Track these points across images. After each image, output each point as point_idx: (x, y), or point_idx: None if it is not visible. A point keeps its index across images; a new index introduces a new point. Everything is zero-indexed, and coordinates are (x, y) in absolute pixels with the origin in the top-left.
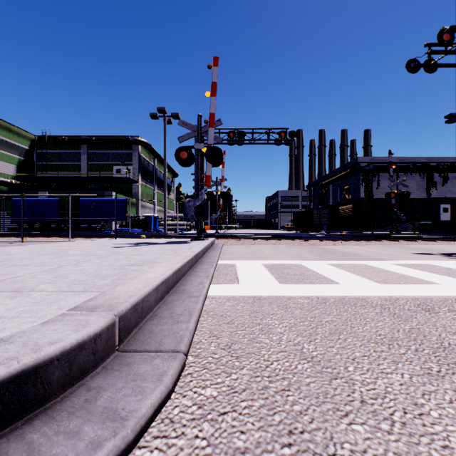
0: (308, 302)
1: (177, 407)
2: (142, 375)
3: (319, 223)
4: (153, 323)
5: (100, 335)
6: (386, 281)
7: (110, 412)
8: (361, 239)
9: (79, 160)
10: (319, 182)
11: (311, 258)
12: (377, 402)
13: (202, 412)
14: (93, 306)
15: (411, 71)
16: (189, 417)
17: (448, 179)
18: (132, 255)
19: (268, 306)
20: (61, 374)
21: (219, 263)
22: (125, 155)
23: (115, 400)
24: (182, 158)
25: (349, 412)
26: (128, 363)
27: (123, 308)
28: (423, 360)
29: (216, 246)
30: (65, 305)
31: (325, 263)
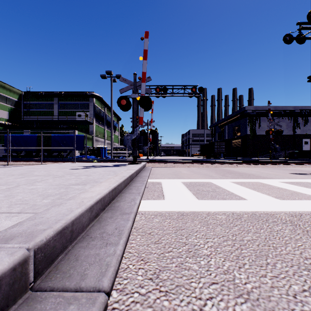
0: (226, 218)
1: None
2: None
3: (218, 152)
4: (82, 246)
5: None
6: (283, 197)
7: None
8: (251, 163)
9: (52, 108)
10: (218, 124)
11: (218, 177)
12: None
13: None
14: (11, 235)
15: (287, 42)
16: None
17: (308, 121)
18: (81, 175)
19: (191, 223)
20: None
21: (148, 181)
22: (84, 105)
23: None
24: (122, 104)
25: None
26: None
27: (43, 238)
28: None
29: (147, 168)
30: None
31: (230, 181)
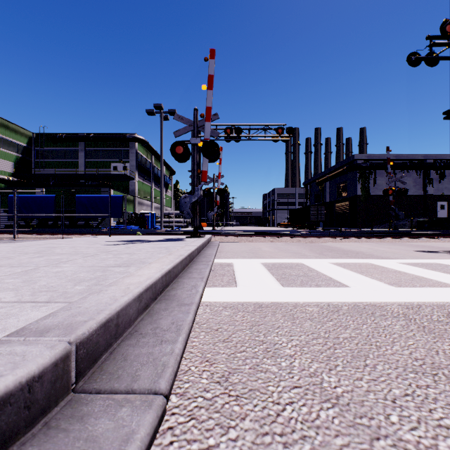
0: (318, 311)
1: None
2: (98, 441)
3: (316, 220)
4: (130, 344)
5: (40, 378)
6: (400, 283)
7: None
8: (361, 236)
9: (76, 157)
10: (316, 179)
11: (312, 256)
12: None
13: None
14: (46, 328)
15: (412, 65)
16: None
17: (445, 176)
18: (122, 254)
19: (271, 316)
20: None
21: (215, 262)
22: (123, 152)
23: None
24: (178, 153)
25: None
26: (82, 416)
27: (85, 330)
28: None
29: (212, 244)
30: (13, 324)
31: (329, 262)
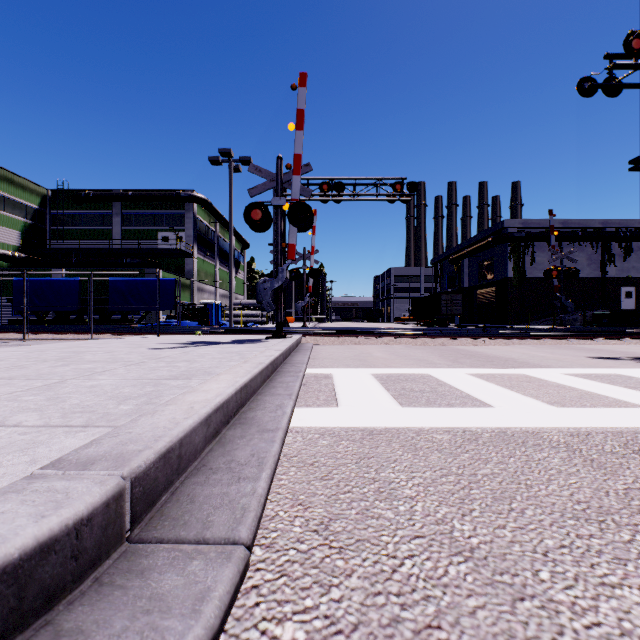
0: (450, 439)
1: None
2: (165, 600)
3: (449, 313)
4: (197, 482)
5: (89, 521)
6: (563, 402)
7: None
8: (512, 337)
9: (110, 224)
10: (449, 256)
11: (444, 365)
12: None
13: None
14: (89, 459)
15: (584, 94)
16: None
17: (632, 250)
18: (178, 361)
19: (386, 447)
20: None
21: (307, 372)
22: (175, 217)
23: None
24: (254, 219)
25: None
26: (143, 570)
27: (141, 462)
28: None
29: (303, 347)
30: (44, 454)
31: (466, 372)
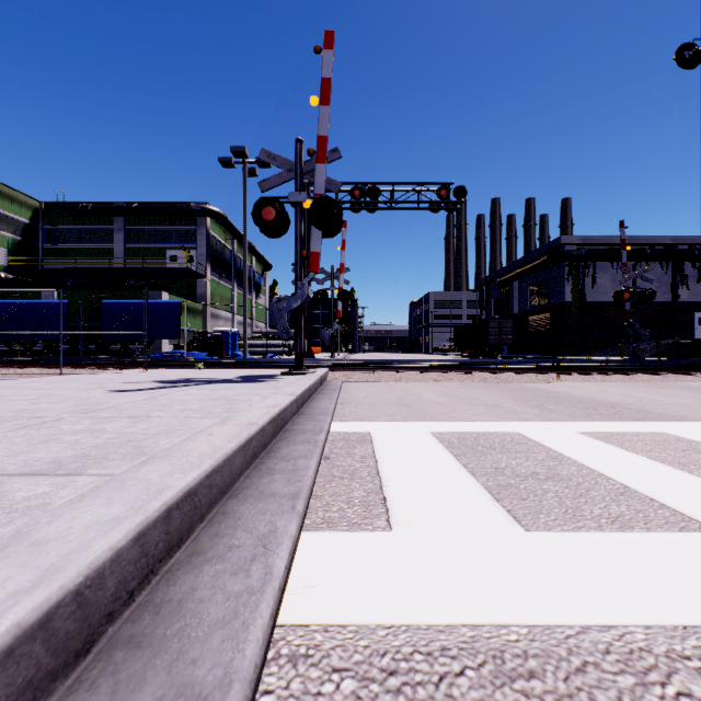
0: None
1: None
2: None
3: (498, 342)
4: None
5: None
6: None
7: None
8: (592, 371)
9: (111, 242)
10: (496, 278)
11: (531, 414)
12: None
13: None
14: None
15: (685, 66)
16: None
17: None
18: (116, 418)
19: None
20: None
21: (332, 430)
22: (186, 233)
23: None
24: (266, 220)
25: None
26: None
27: None
28: None
29: (329, 386)
30: None
31: (576, 430)
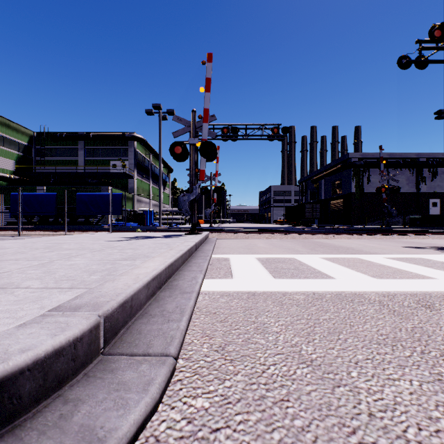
0: (304, 298)
1: (163, 421)
2: (127, 384)
3: (311, 217)
4: (142, 322)
5: (81, 339)
6: (382, 275)
7: (86, 432)
8: (353, 233)
9: (76, 156)
10: (311, 177)
11: (305, 252)
12: (387, 415)
13: (192, 429)
14: (77, 306)
15: (402, 67)
16: (177, 435)
17: (437, 174)
18: (126, 249)
19: (263, 303)
20: (34, 386)
21: (212, 257)
22: (122, 151)
23: (94, 416)
24: (177, 153)
25: (357, 428)
26: (112, 369)
27: (109, 308)
28: (431, 363)
29: (210, 240)
30: (48, 304)
31: (319, 257)
